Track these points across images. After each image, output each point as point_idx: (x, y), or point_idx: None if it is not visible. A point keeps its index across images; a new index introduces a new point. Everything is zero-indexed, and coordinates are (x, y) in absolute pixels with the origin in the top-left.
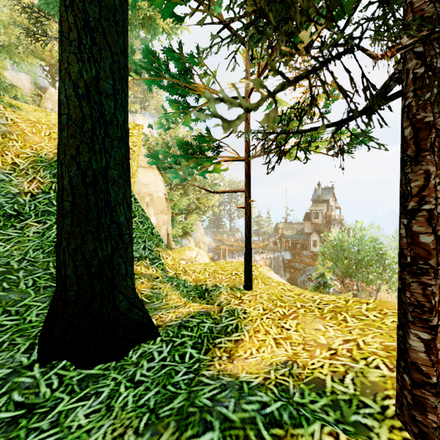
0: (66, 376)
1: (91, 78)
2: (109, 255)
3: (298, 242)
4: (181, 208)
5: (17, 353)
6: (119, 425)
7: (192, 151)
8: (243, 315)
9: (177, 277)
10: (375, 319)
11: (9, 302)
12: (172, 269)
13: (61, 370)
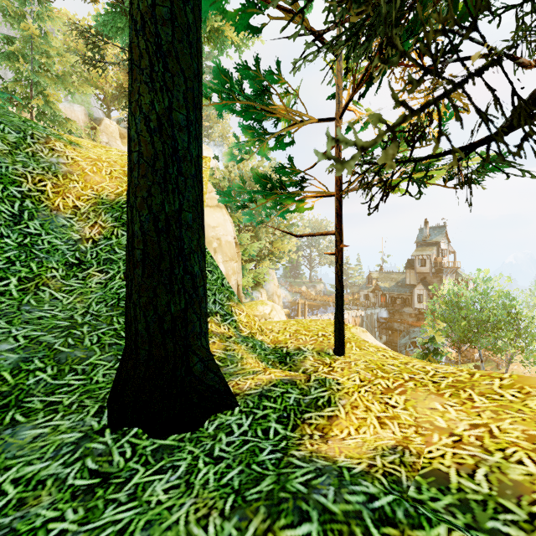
0: (139, 445)
1: (164, 110)
2: (183, 310)
3: (397, 296)
4: (252, 254)
5: (87, 416)
6: (202, 504)
7: (271, 187)
8: (336, 387)
9: (252, 337)
10: (512, 399)
11: (75, 360)
12: (247, 327)
13: (133, 438)
